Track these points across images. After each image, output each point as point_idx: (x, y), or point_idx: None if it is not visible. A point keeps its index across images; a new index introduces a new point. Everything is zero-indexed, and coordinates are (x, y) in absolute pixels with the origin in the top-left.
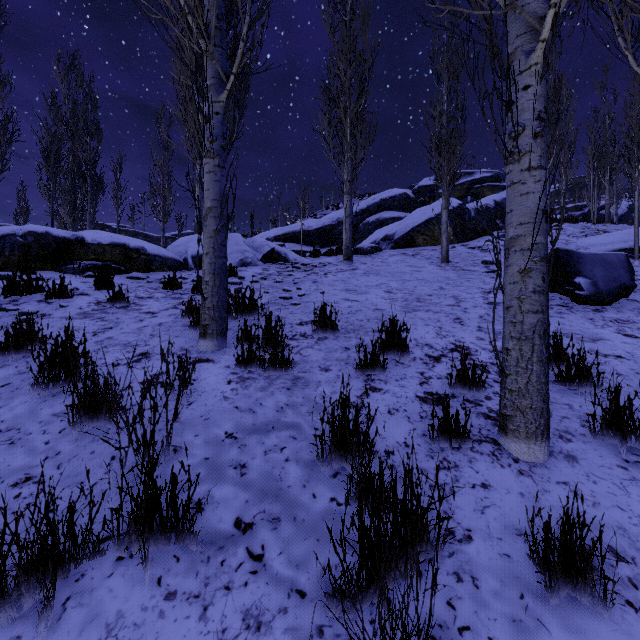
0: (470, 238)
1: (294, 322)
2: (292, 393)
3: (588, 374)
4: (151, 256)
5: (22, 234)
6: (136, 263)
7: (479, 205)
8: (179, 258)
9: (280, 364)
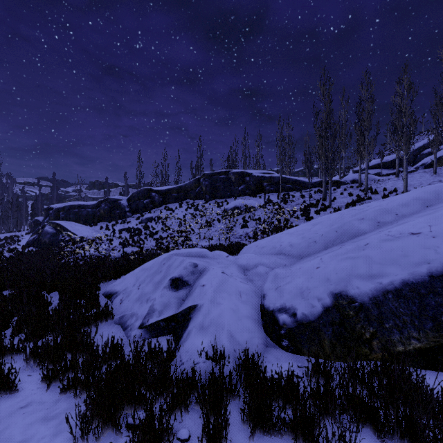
0: None
1: (379, 190)
2: (379, 195)
3: None
4: (342, 182)
5: (318, 181)
6: (339, 184)
7: None
8: (346, 182)
9: (377, 193)
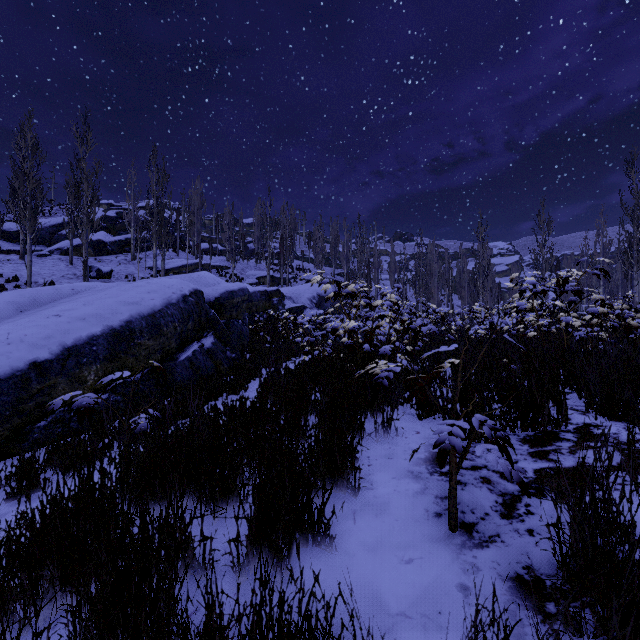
0: (104, 255)
1: None
2: None
3: (53, 284)
4: None
5: None
6: None
7: (115, 240)
8: None
9: None
